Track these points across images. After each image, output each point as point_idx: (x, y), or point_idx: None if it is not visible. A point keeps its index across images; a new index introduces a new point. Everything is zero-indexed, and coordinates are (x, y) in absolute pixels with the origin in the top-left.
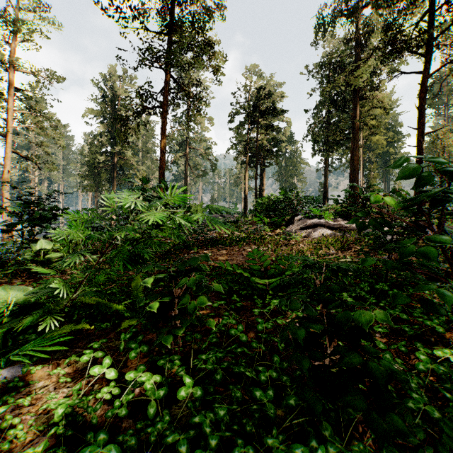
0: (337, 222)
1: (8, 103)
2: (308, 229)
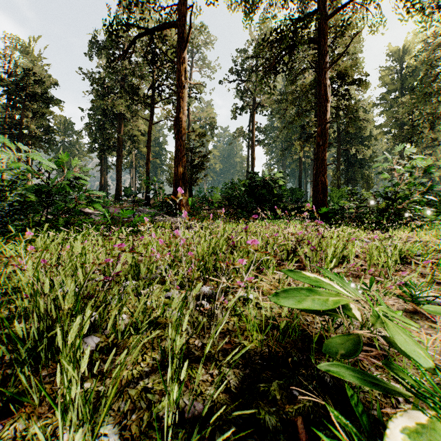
0: (83, 209)
1: None
2: None
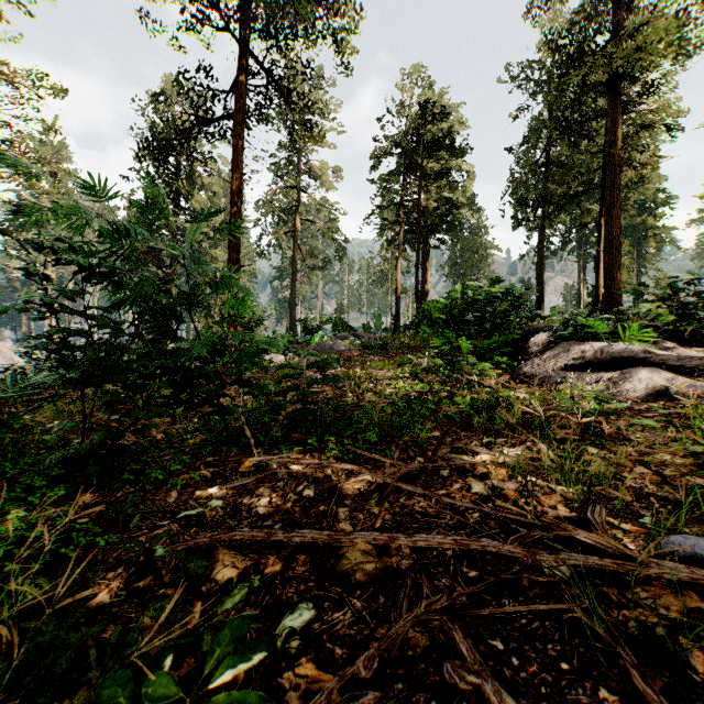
0: (663, 351)
1: None
2: (602, 372)
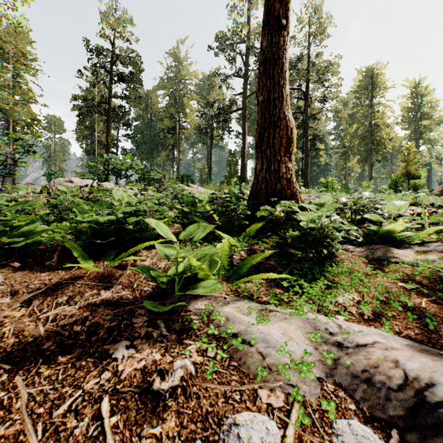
0: None
1: None
2: None
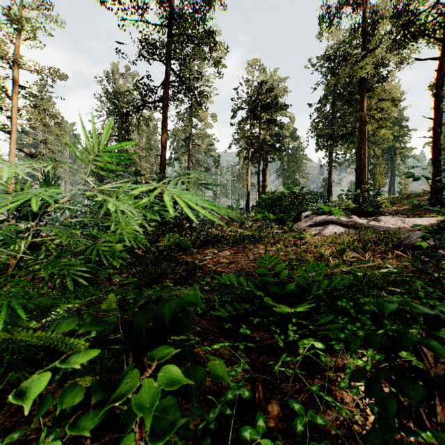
0: (349, 219)
1: (12, 101)
2: (318, 227)
